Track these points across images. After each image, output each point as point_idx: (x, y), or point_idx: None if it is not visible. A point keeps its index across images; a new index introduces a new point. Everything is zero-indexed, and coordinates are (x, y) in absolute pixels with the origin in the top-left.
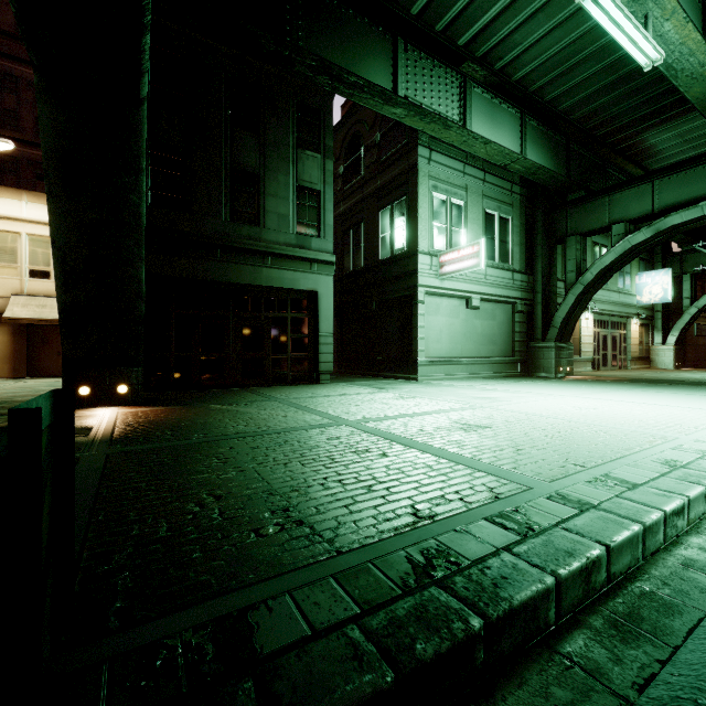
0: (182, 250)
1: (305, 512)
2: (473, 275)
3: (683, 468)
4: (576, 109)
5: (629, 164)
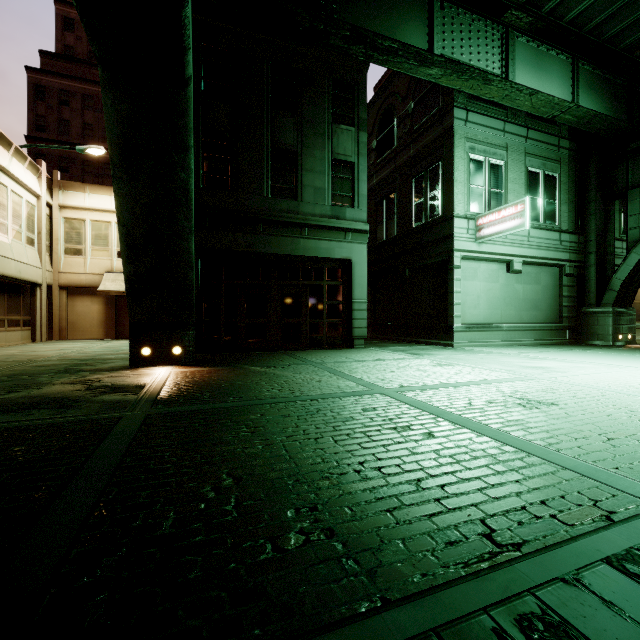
0: (229, 226)
1: (336, 514)
2: (514, 237)
3: None
4: None
5: None
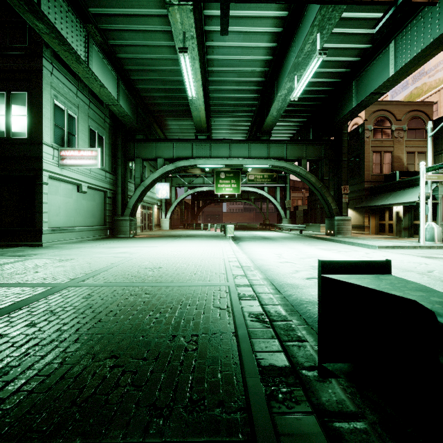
0: None
1: (184, 331)
2: (83, 169)
3: (242, 267)
4: (144, 91)
5: (159, 129)
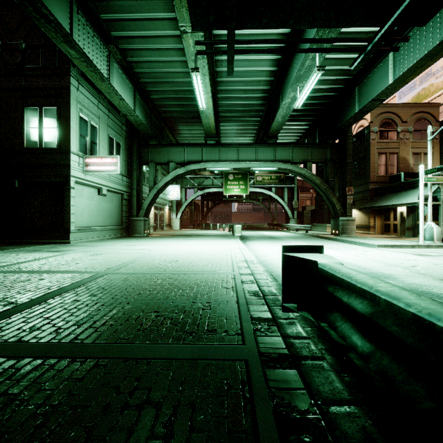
0: None
1: (201, 300)
2: (103, 174)
3: (247, 261)
4: (158, 101)
5: (170, 134)
